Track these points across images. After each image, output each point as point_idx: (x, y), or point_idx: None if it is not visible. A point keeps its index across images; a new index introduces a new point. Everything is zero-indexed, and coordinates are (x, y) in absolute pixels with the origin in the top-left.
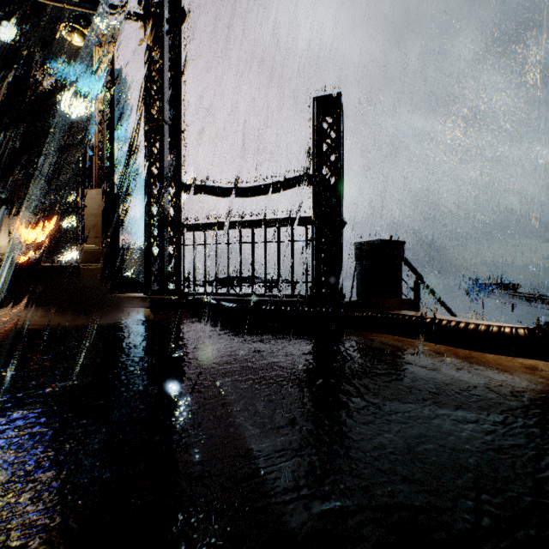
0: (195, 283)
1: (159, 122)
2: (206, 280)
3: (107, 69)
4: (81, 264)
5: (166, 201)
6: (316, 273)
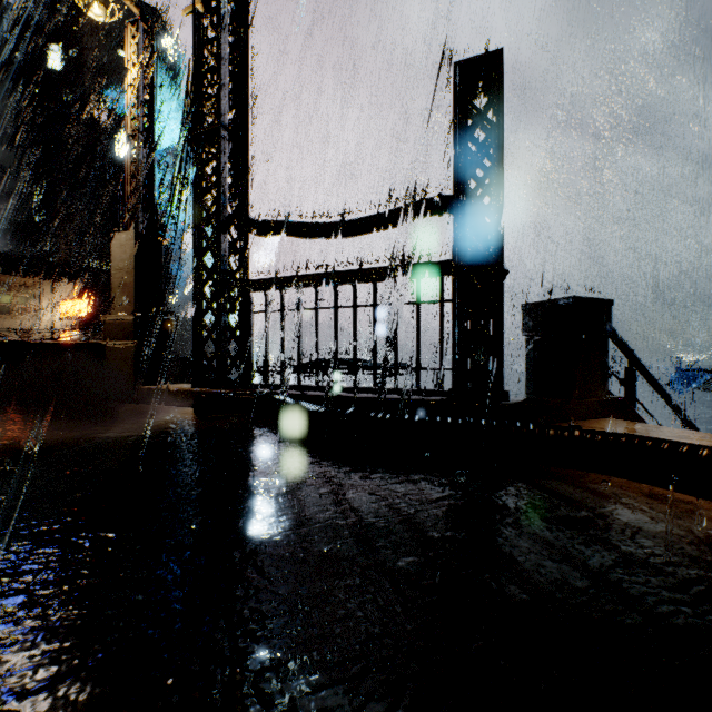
0: (267, 370)
1: (214, 125)
2: (283, 366)
3: (144, 57)
4: (107, 342)
5: (224, 245)
6: (460, 354)
